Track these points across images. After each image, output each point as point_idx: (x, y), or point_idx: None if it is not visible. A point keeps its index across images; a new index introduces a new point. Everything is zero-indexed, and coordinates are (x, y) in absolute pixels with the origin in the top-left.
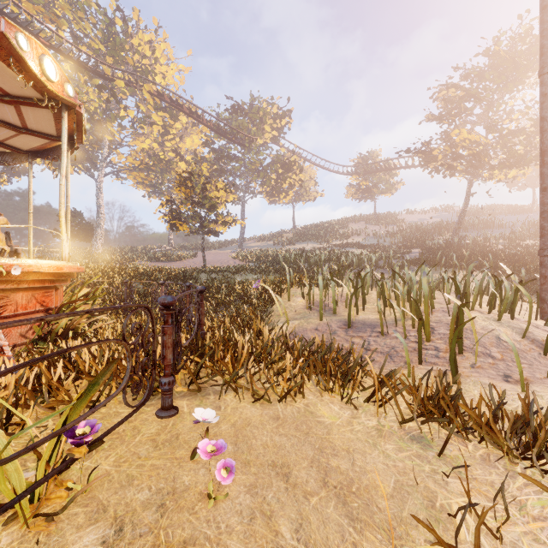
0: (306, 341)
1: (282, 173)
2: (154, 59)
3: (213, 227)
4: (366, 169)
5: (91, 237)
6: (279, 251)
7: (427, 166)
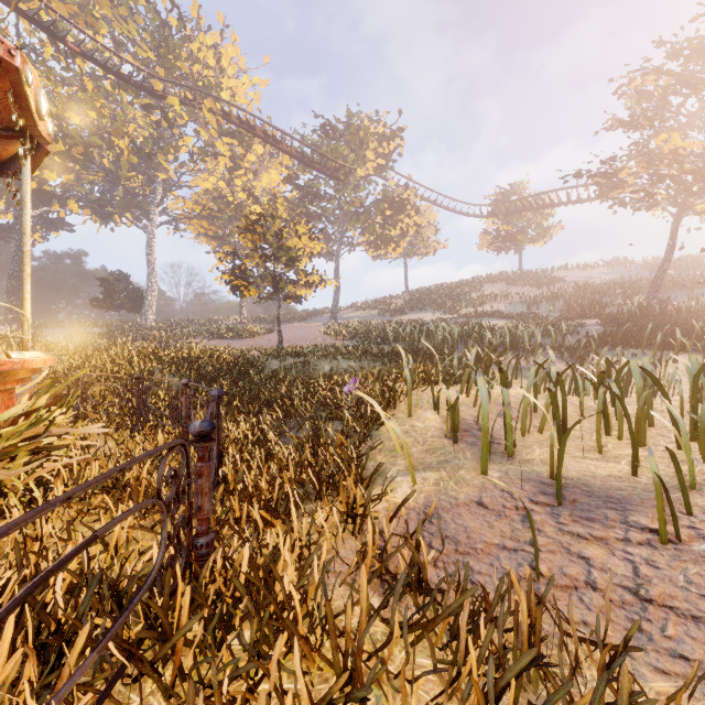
0: (483, 589)
1: (391, 215)
2: (219, 68)
3: (292, 290)
4: (507, 209)
5: (140, 307)
6: (387, 323)
7: (607, 197)
